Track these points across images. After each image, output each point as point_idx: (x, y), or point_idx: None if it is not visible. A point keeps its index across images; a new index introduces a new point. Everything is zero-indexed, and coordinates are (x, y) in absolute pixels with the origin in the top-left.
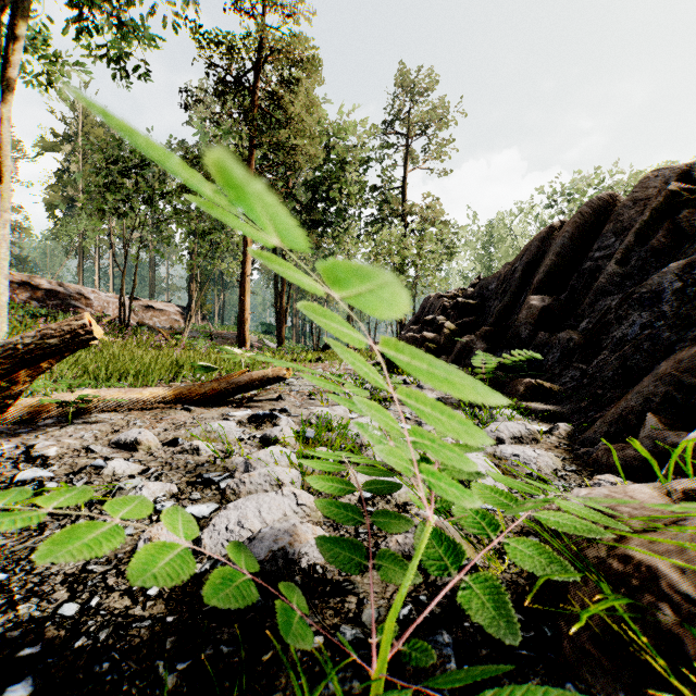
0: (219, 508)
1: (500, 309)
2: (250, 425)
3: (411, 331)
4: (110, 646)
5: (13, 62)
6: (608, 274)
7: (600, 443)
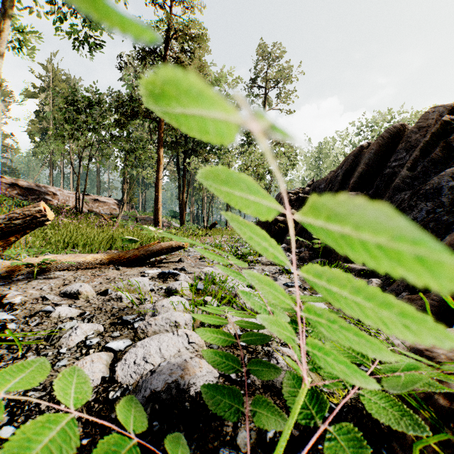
0: (132, 343)
1: None
2: (159, 280)
3: None
4: None
5: (3, 36)
6: (402, 177)
7: (403, 293)
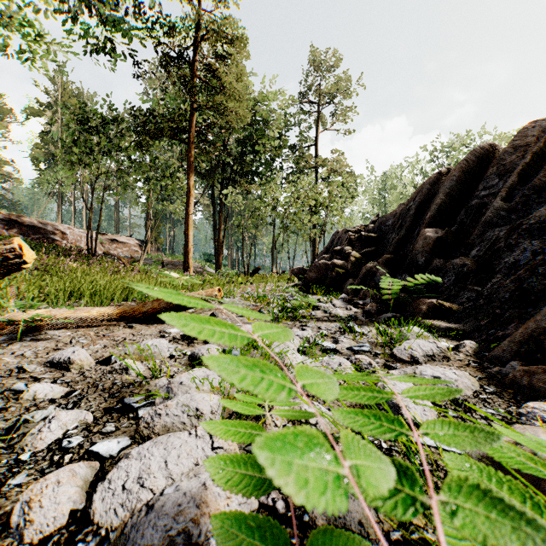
0: (130, 444)
1: (397, 240)
2: (183, 342)
3: (323, 259)
4: None
5: None
6: (494, 209)
7: (511, 362)
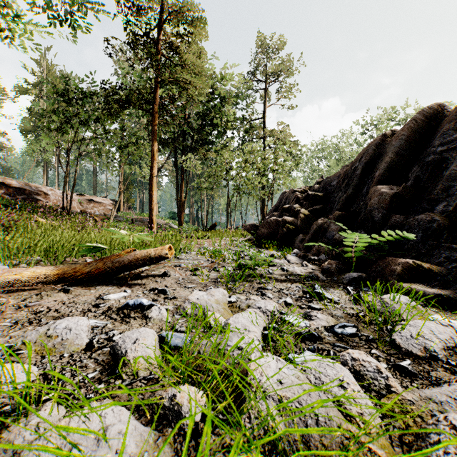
0: None
1: (345, 198)
2: (116, 316)
3: (273, 216)
4: None
5: None
6: None
7: None
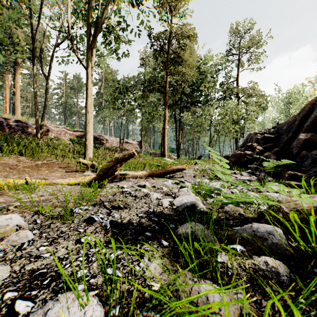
0: (174, 200)
1: (286, 139)
2: (175, 184)
3: (240, 150)
4: (162, 214)
5: (93, 64)
6: None
7: None
